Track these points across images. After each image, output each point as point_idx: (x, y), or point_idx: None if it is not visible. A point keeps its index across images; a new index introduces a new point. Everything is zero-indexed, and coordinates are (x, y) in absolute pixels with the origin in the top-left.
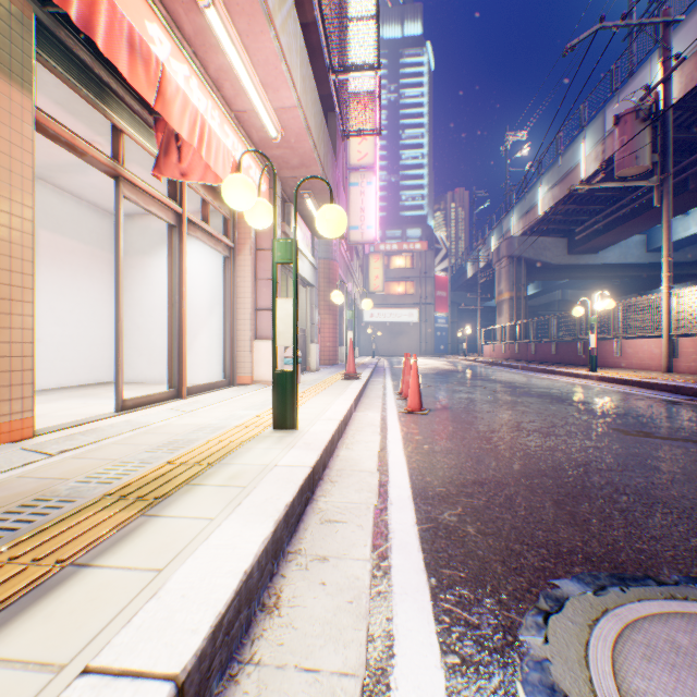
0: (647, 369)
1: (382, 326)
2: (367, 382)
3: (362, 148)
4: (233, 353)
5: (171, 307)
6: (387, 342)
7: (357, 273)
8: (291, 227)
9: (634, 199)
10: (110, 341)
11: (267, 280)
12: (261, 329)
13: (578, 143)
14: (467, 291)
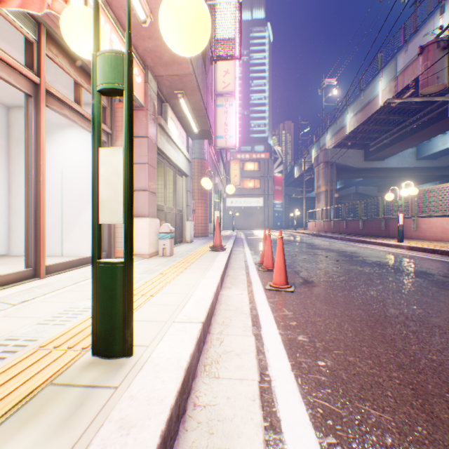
0: (440, 240)
1: (239, 209)
2: (231, 252)
3: (225, 79)
4: (111, 229)
5: (28, 182)
6: (242, 220)
7: (222, 172)
8: (167, 123)
9: (413, 122)
10: (2, 218)
11: (143, 164)
12: (138, 208)
13: (376, 81)
14: (294, 186)
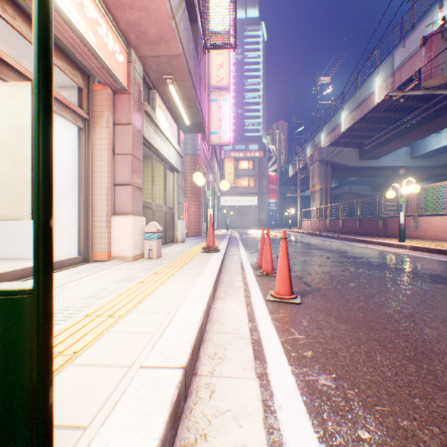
0: (442, 240)
1: (233, 208)
2: (225, 253)
3: (219, 73)
4: (88, 228)
5: None
6: (236, 219)
7: (216, 170)
8: (155, 112)
9: (409, 120)
10: None
11: (125, 155)
12: (120, 204)
13: (372, 78)
14: (289, 185)
